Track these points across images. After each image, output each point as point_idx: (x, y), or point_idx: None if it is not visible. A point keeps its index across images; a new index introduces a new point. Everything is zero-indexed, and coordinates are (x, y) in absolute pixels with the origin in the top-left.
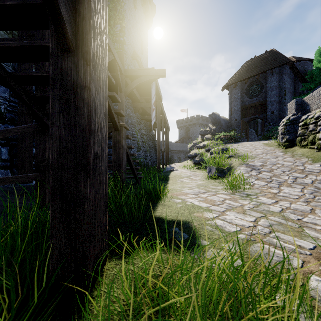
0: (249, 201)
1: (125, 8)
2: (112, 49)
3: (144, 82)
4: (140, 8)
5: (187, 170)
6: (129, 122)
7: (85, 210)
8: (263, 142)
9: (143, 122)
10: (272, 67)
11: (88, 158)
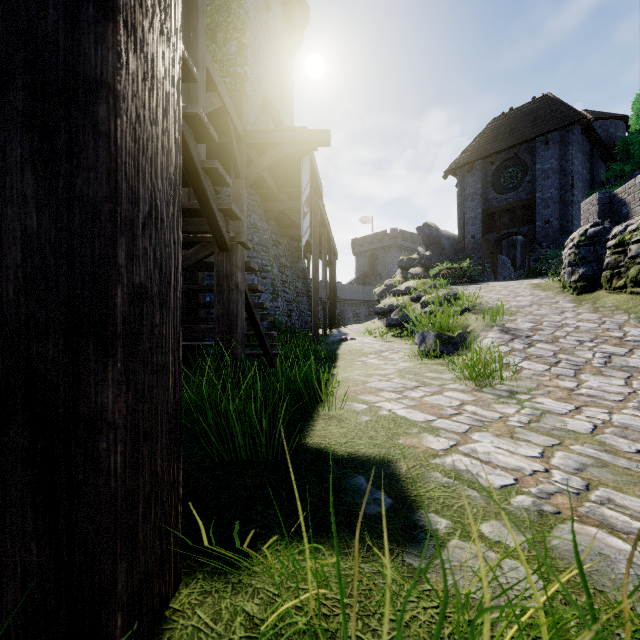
0: (517, 408)
1: (246, 8)
2: (218, 86)
3: (286, 157)
4: (277, 10)
5: (375, 340)
6: (255, 241)
7: (99, 456)
8: (529, 282)
9: (285, 241)
10: (546, 131)
11: (108, 299)
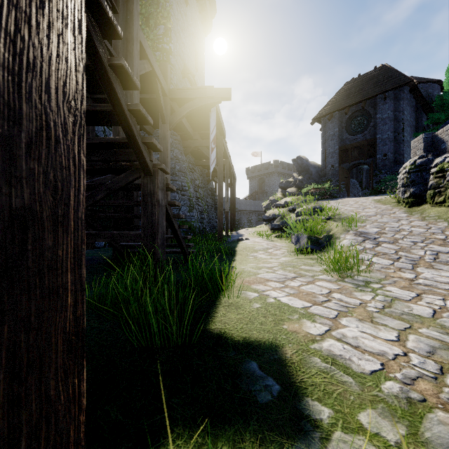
0: (372, 295)
1: (171, 2)
2: (148, 55)
3: (199, 108)
4: (193, 4)
5: (263, 239)
6: (176, 168)
7: None
8: (373, 198)
9: (198, 169)
10: (385, 90)
11: None
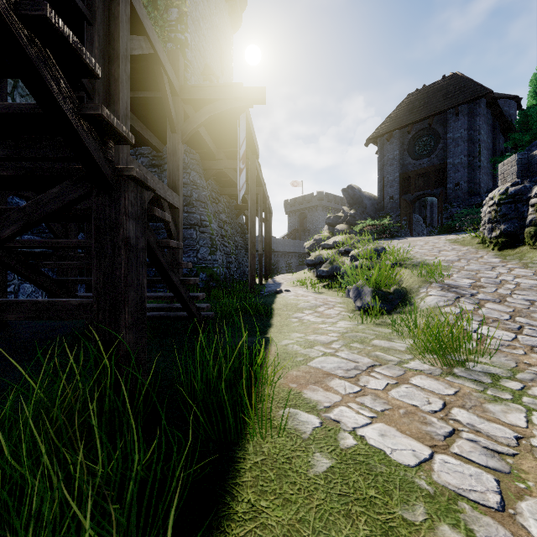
0: (523, 412)
1: None
2: (147, 30)
3: (222, 113)
4: None
5: (308, 291)
6: (193, 197)
7: None
8: (446, 238)
9: (224, 199)
10: (457, 104)
11: None
